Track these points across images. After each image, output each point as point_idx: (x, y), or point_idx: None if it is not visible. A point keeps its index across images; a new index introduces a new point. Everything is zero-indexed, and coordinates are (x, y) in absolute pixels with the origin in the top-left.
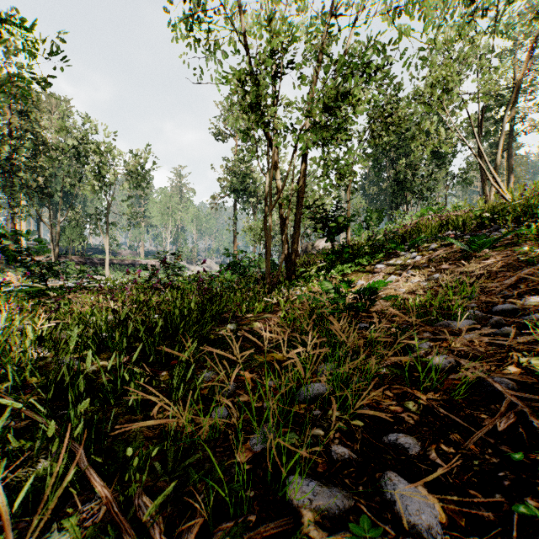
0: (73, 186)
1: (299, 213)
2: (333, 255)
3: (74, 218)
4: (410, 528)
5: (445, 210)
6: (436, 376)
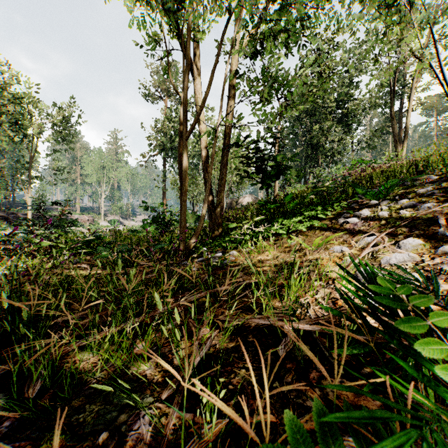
0: None
1: (226, 154)
2: (274, 205)
3: None
4: None
5: (377, 163)
6: None
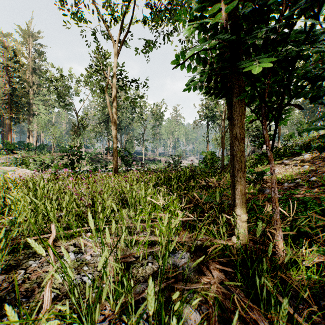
0: (130, 124)
1: None
2: (258, 155)
3: (129, 138)
4: (229, 204)
5: None
6: (257, 192)
